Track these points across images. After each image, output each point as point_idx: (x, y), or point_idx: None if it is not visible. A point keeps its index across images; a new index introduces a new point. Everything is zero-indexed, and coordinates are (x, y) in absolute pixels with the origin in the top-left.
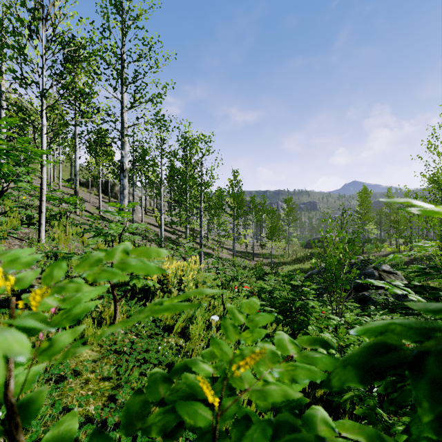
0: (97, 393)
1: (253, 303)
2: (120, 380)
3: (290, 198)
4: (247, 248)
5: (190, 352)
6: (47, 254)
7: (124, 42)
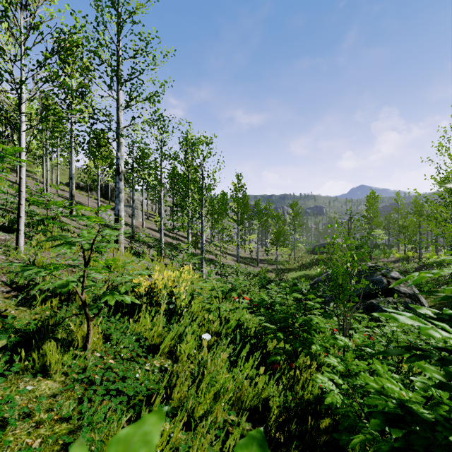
0: (48, 440)
1: (136, 445)
2: (83, 419)
3: (296, 202)
4: (252, 254)
5: (173, 380)
6: (24, 263)
7: (119, 37)
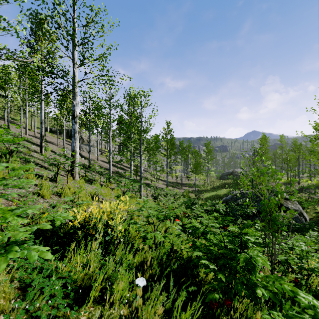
0: None
1: None
2: None
3: (209, 142)
4: (177, 180)
5: None
6: None
7: (74, 8)
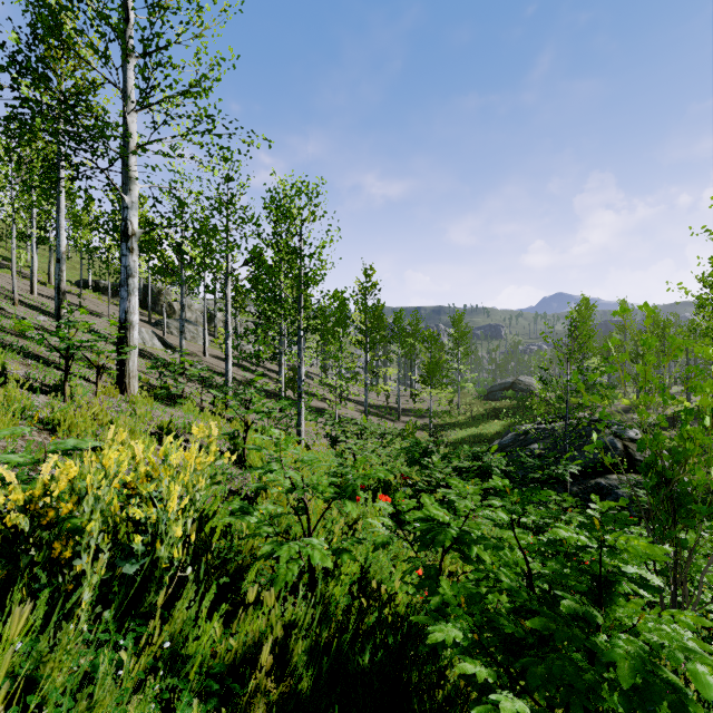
0: None
1: None
2: None
3: (461, 316)
4: (389, 401)
5: None
6: None
7: None
